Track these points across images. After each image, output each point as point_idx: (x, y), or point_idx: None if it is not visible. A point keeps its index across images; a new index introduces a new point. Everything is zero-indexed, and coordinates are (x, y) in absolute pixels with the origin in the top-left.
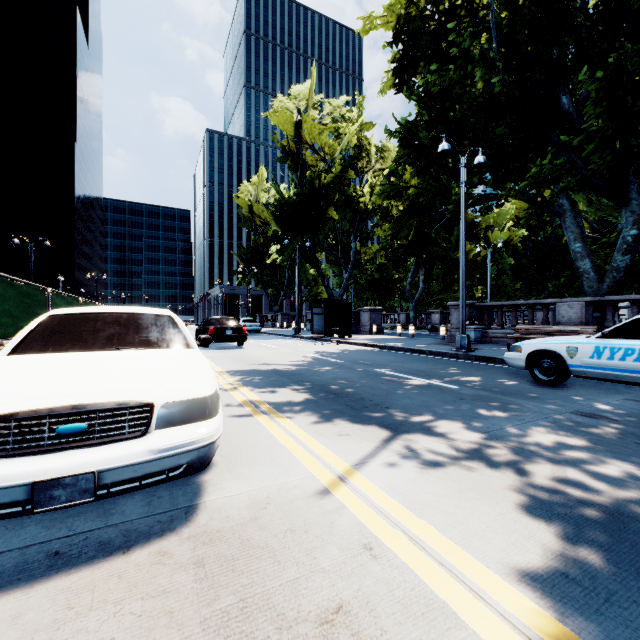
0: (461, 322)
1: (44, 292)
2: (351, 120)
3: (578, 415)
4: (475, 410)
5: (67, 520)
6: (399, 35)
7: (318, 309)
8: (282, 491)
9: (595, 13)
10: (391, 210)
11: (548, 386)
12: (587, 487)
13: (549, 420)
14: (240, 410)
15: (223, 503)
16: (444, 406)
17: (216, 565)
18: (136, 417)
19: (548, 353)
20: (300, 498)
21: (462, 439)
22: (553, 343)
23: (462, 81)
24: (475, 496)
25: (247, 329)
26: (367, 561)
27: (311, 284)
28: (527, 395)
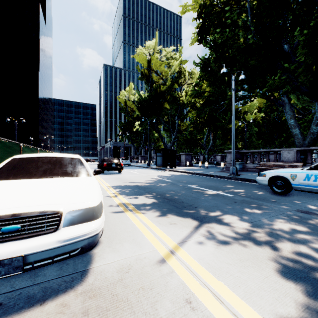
0: (232, 160)
1: (18, 145)
2: (176, 58)
3: (299, 212)
4: (243, 209)
5: (11, 280)
6: (200, 14)
7: (159, 154)
8: (138, 260)
9: (302, 1)
10: (196, 104)
11: (280, 195)
12: (314, 258)
13: (284, 215)
14: (117, 208)
15: (103, 268)
16: (226, 206)
17: (95, 314)
18: (51, 220)
19: (280, 177)
20: (148, 265)
21: (238, 227)
22: (283, 172)
23: (233, 37)
24: (249, 264)
25: (123, 164)
26: (188, 312)
27: (156, 141)
28: (270, 200)
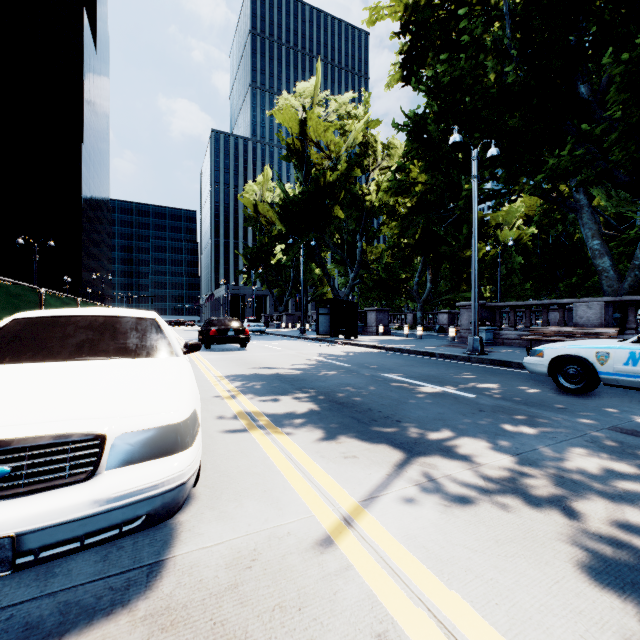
0: (473, 323)
1: (36, 292)
2: (357, 117)
3: (618, 432)
4: (498, 425)
5: None
6: (407, 25)
7: (323, 309)
8: (273, 540)
9: None
10: (398, 208)
11: (575, 395)
12: None
13: (586, 439)
14: (234, 423)
15: (197, 559)
16: (462, 419)
17: None
18: (81, 454)
19: (574, 359)
20: (295, 552)
21: (489, 464)
22: (580, 348)
23: (474, 71)
24: (517, 551)
25: (251, 330)
26: None
27: (316, 284)
28: (554, 406)
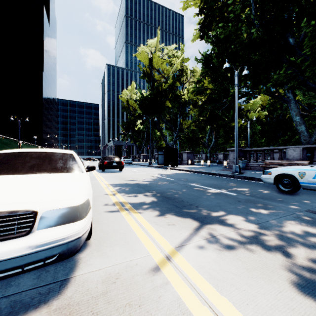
0: (235, 158)
1: (17, 143)
2: (177, 57)
3: (310, 212)
4: (248, 209)
5: None
6: (202, 9)
7: (161, 152)
8: (128, 268)
9: None
10: (198, 102)
11: (287, 194)
12: None
13: (294, 216)
14: (113, 207)
15: (87, 277)
16: (229, 206)
17: None
18: (23, 221)
19: (287, 175)
20: (139, 274)
21: (243, 228)
22: (290, 170)
23: (236, 32)
24: (258, 275)
25: (125, 162)
26: None
27: (157, 140)
28: (276, 199)
